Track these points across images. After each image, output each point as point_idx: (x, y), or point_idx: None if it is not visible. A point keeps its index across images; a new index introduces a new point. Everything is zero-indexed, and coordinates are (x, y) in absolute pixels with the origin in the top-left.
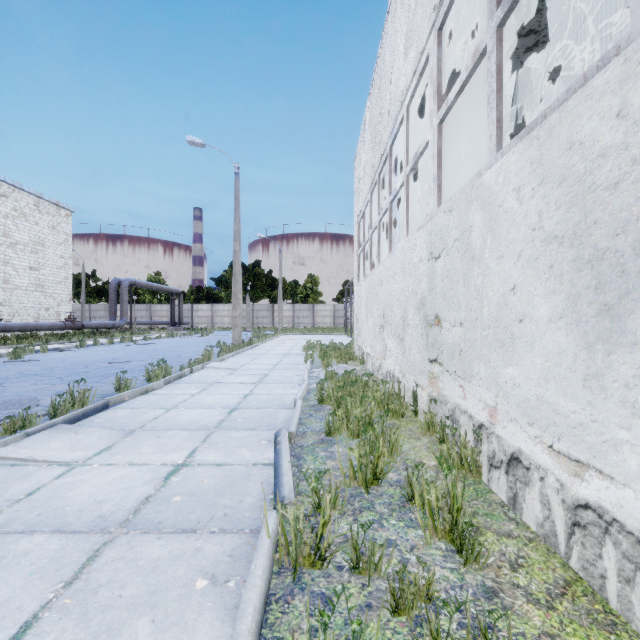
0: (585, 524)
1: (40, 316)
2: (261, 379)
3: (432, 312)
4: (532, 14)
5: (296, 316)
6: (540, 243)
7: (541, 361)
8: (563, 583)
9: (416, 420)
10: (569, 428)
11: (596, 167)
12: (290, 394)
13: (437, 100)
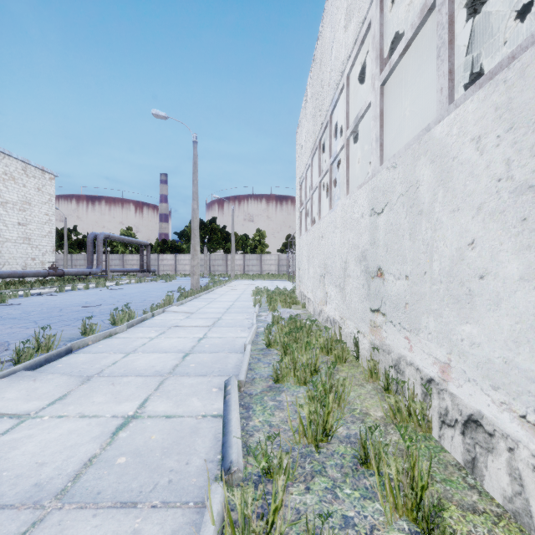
0: None
1: (27, 265)
2: (215, 322)
3: (374, 264)
4: None
5: (246, 264)
6: (508, 194)
7: (510, 322)
8: None
9: (358, 365)
10: None
11: None
12: (240, 337)
13: (379, 63)
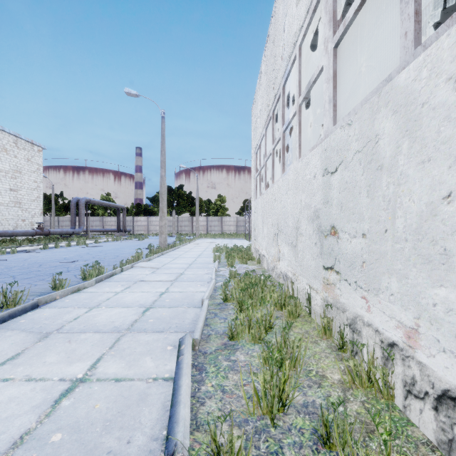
0: None
1: (18, 225)
2: (177, 277)
3: (327, 223)
4: None
5: (209, 225)
6: None
7: None
8: None
9: (310, 320)
10: None
11: None
12: (199, 292)
13: (332, 25)
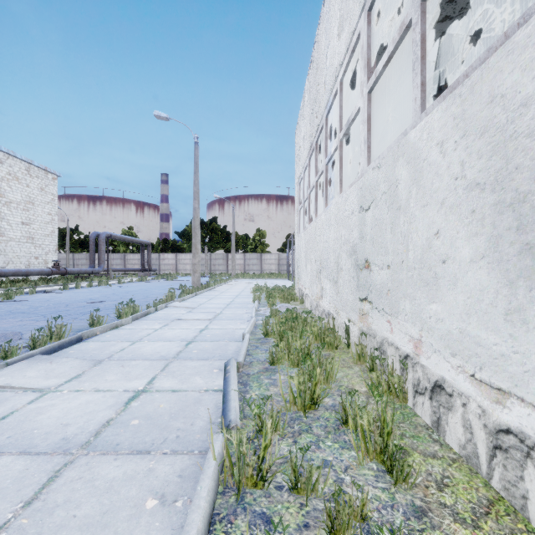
0: (507, 448)
1: (31, 264)
2: (215, 316)
3: (362, 257)
4: (448, 2)
5: (247, 264)
6: (462, 190)
7: (463, 298)
8: (486, 502)
9: (348, 351)
10: (491, 359)
11: (518, 116)
12: (240, 329)
13: (367, 72)
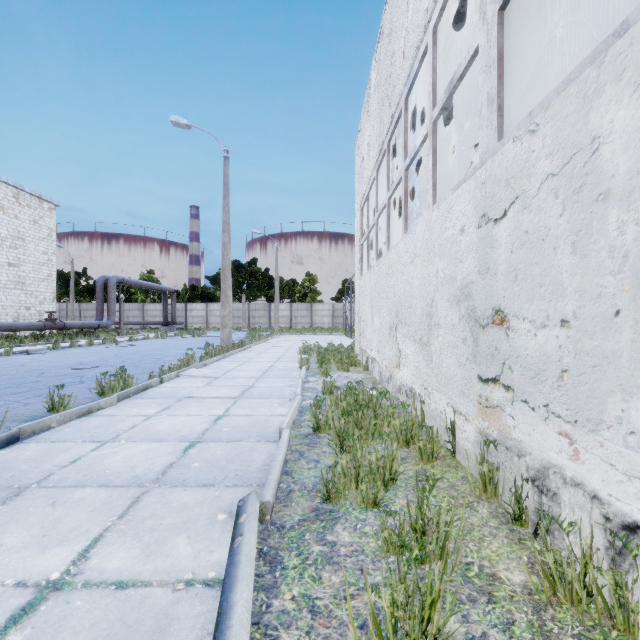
0: None
1: (20, 315)
2: (244, 392)
3: (487, 305)
4: None
5: (294, 316)
6: None
7: None
8: None
9: (455, 464)
10: None
11: None
12: (277, 415)
13: None
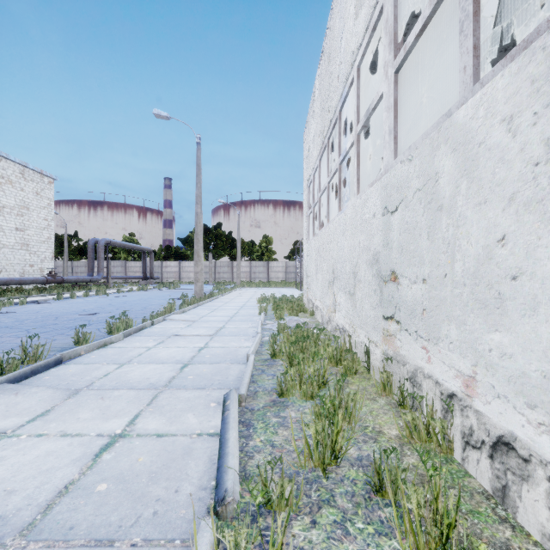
0: None
1: (25, 272)
2: (217, 331)
3: (387, 268)
4: None
5: (253, 272)
6: (548, 180)
7: None
8: None
9: (369, 377)
10: None
11: None
12: (244, 347)
13: (393, 49)
